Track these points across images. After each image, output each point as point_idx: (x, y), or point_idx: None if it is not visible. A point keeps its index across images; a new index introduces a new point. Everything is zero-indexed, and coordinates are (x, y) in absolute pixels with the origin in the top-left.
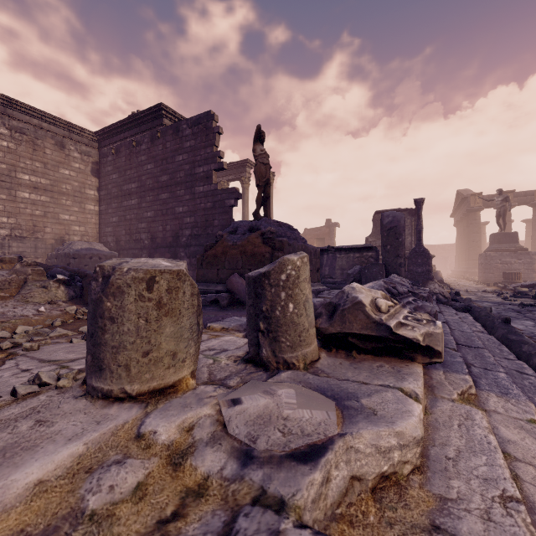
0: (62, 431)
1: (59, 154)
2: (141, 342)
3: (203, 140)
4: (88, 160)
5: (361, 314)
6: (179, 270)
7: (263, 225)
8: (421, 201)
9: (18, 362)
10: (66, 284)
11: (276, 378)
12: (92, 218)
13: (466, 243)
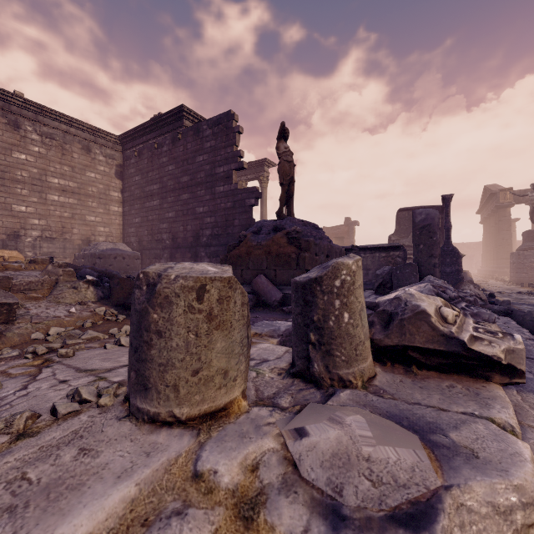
0: (109, 465)
1: (85, 158)
2: (191, 360)
3: (223, 140)
4: (112, 163)
5: (425, 325)
6: (230, 277)
7: (288, 225)
8: (450, 197)
9: (54, 370)
10: (95, 285)
11: (336, 399)
12: (116, 219)
13: (494, 241)
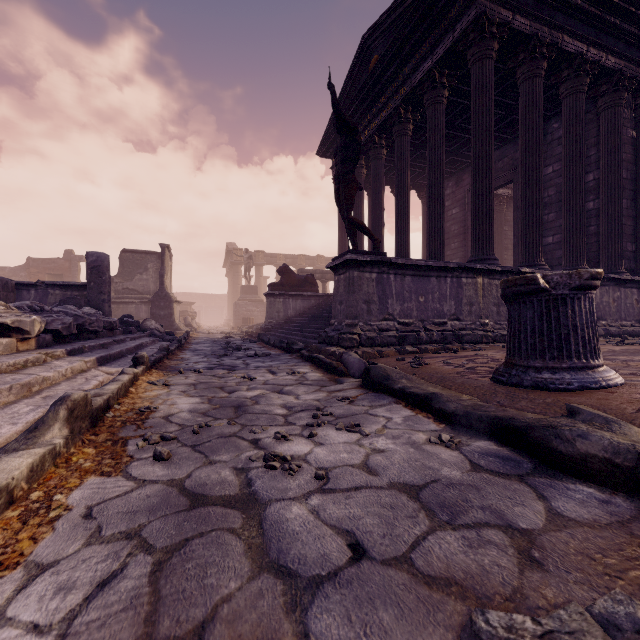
0: None
1: None
2: None
3: None
4: None
5: None
6: None
7: None
8: (165, 247)
9: None
10: None
11: None
12: None
13: (232, 293)
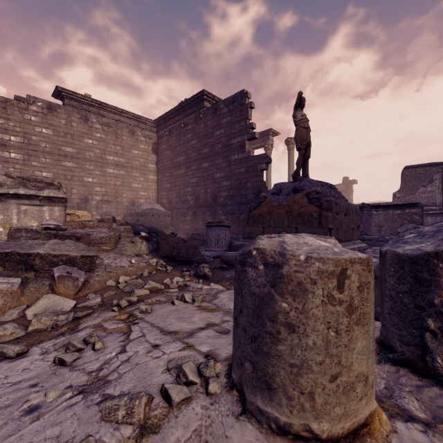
0: None
1: (131, 139)
2: (330, 363)
3: (237, 115)
4: (149, 142)
5: None
6: (368, 258)
7: (307, 186)
8: None
9: (141, 329)
10: (147, 239)
11: None
12: (152, 185)
13: None
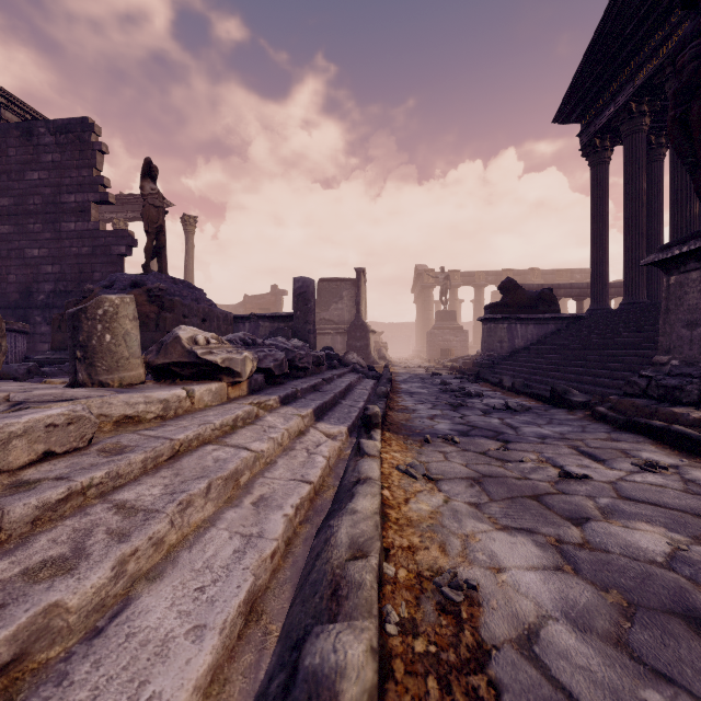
0: None
1: None
2: None
3: (75, 156)
4: None
5: (179, 346)
6: None
7: (151, 281)
8: (361, 271)
9: None
10: None
11: (82, 388)
12: None
13: (422, 321)
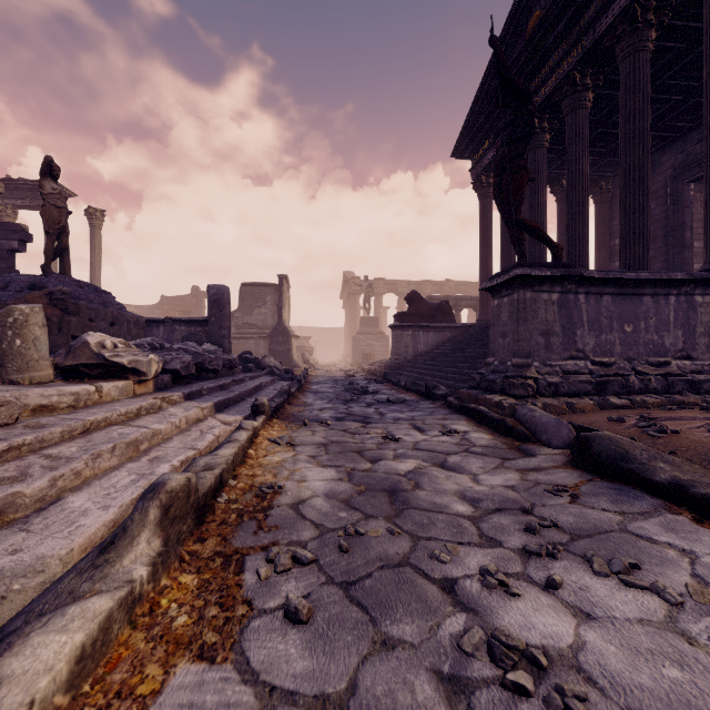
0: None
1: None
2: None
3: None
4: None
5: (88, 350)
6: None
7: (52, 283)
8: (283, 277)
9: None
10: None
11: None
12: None
13: (349, 326)
